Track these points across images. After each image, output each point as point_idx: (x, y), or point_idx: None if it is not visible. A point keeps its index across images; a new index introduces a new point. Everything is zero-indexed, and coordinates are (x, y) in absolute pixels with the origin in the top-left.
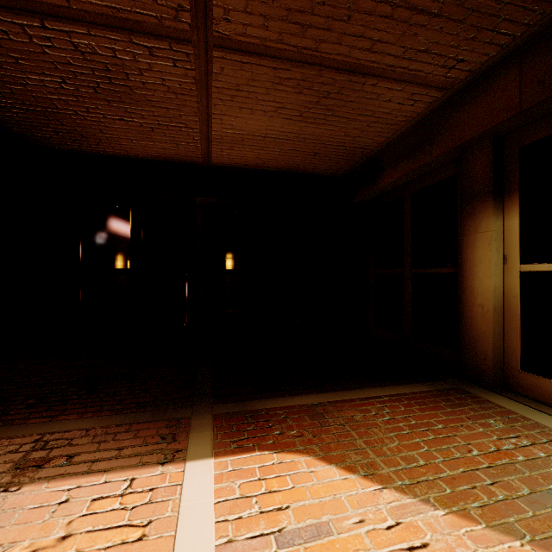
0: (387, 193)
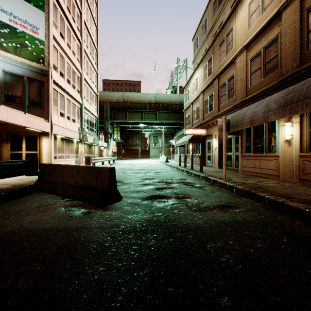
0: None
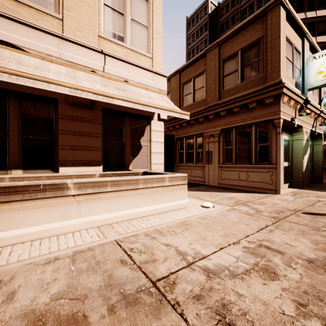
0: None
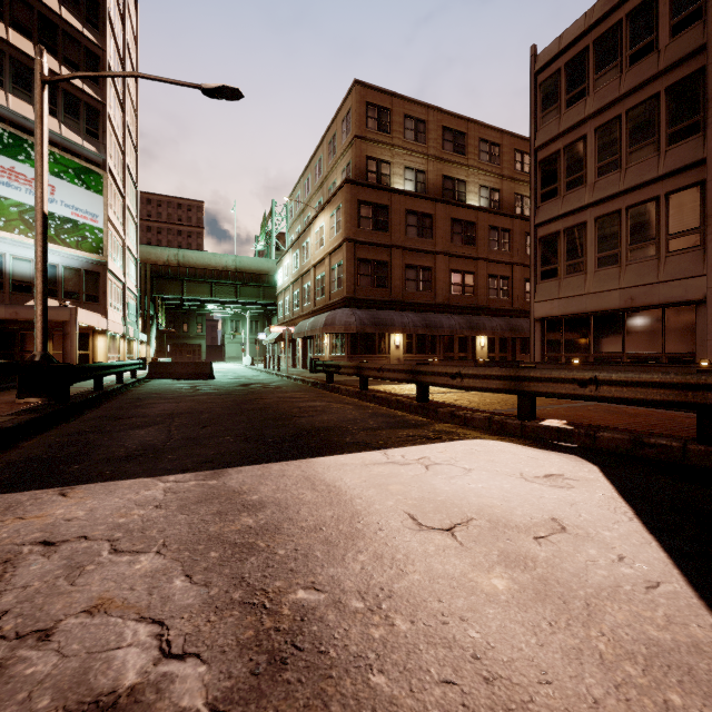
0: (6, 328)
